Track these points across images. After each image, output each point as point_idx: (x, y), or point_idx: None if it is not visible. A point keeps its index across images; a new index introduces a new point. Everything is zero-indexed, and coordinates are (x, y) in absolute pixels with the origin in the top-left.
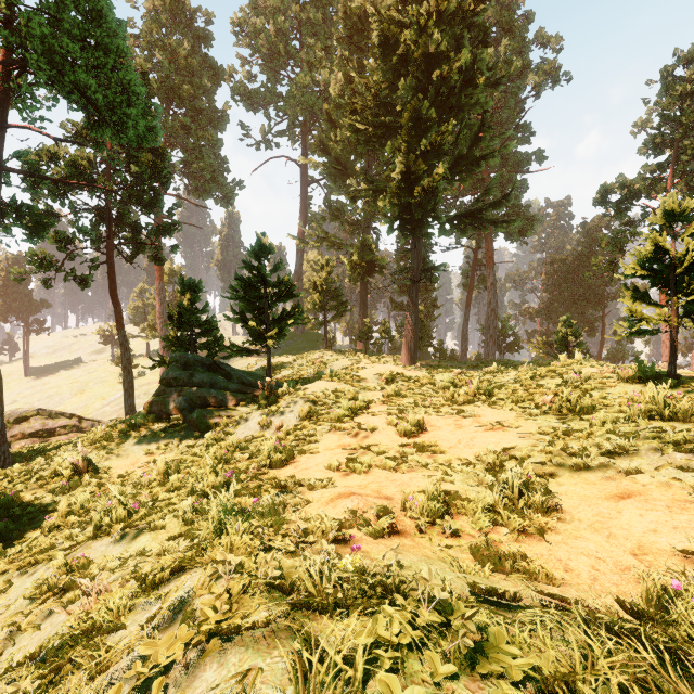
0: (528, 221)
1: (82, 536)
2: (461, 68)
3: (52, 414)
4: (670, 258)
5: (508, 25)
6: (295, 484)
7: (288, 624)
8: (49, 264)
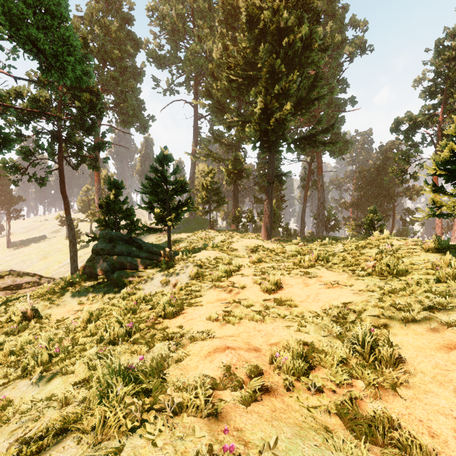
0: (345, 144)
1: (14, 374)
2: (302, 38)
3: (20, 274)
4: None
5: (331, 13)
6: (181, 335)
7: None
8: (17, 169)
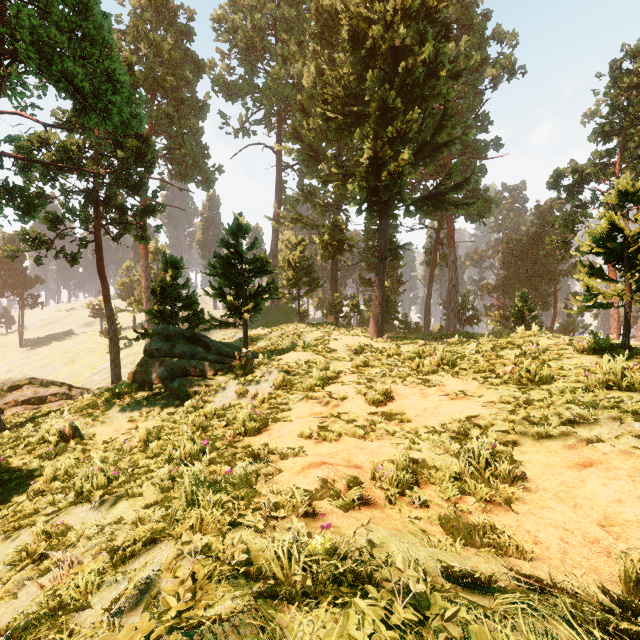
0: (486, 204)
1: (64, 501)
2: (425, 61)
3: (44, 383)
4: (624, 236)
5: (467, 22)
6: (268, 452)
7: (252, 621)
8: (40, 242)
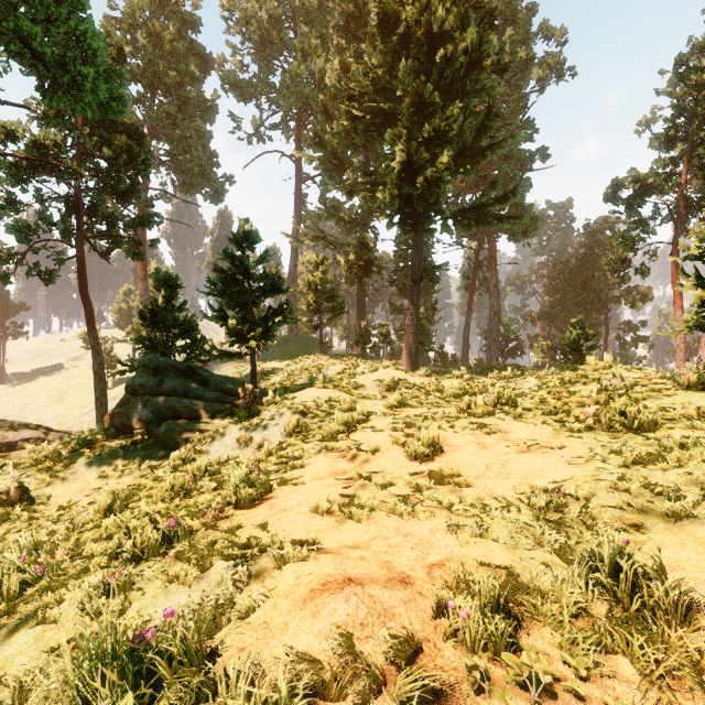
0: (532, 221)
1: None
2: (466, 50)
3: (14, 426)
4: None
5: (511, 16)
6: (260, 548)
7: None
8: (7, 256)
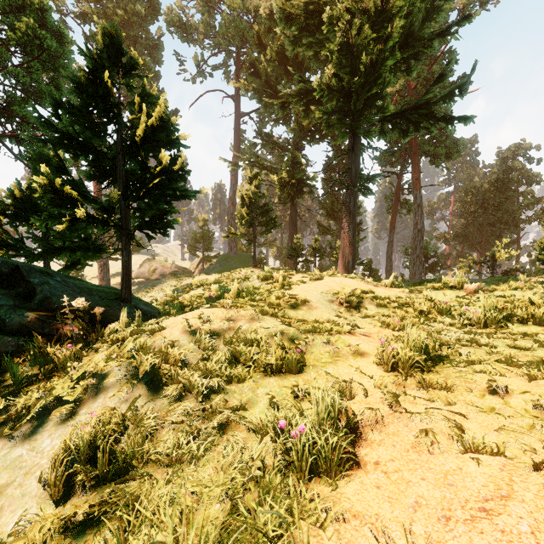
0: (453, 145)
1: None
2: None
3: None
4: None
5: None
6: None
7: None
8: None
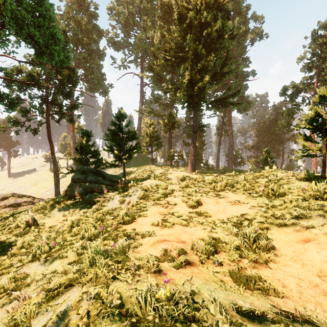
0: (248, 104)
1: (26, 260)
2: (217, 30)
3: (20, 196)
4: (322, 119)
5: (238, 11)
6: (135, 234)
7: None
8: (18, 123)
